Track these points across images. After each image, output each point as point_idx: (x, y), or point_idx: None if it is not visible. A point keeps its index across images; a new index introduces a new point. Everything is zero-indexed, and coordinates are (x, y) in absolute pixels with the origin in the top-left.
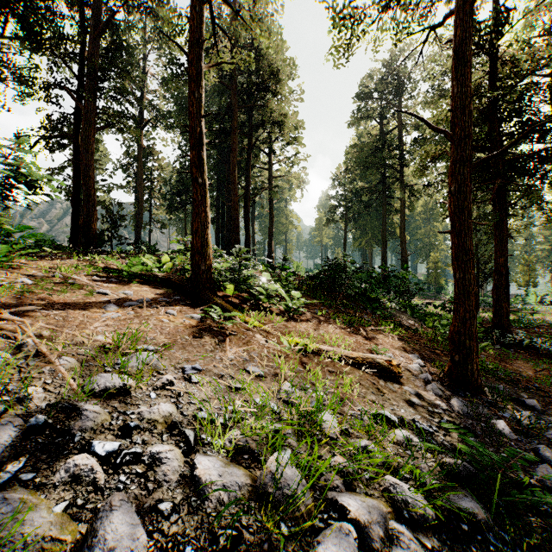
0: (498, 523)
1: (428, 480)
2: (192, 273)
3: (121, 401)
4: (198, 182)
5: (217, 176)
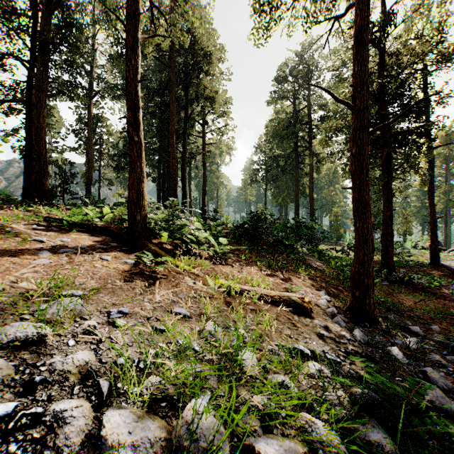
0: (402, 449)
1: (339, 412)
2: (129, 223)
3: (33, 351)
4: (134, 140)
5: (159, 142)
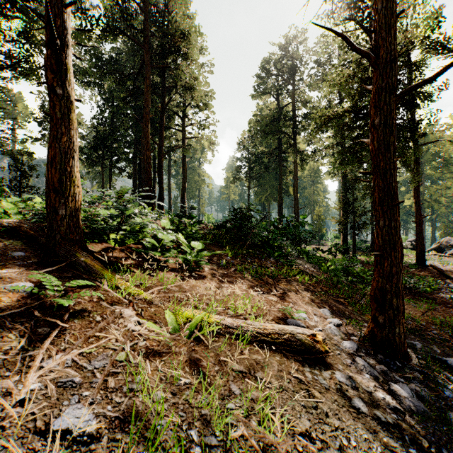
0: None
1: None
2: (47, 219)
3: None
4: (56, 92)
5: (134, 134)
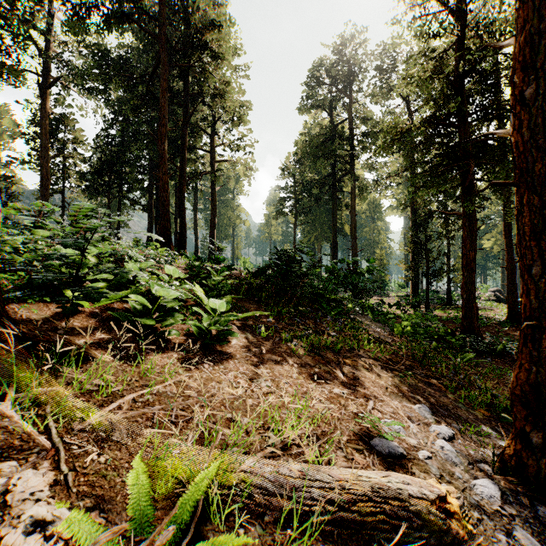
0: None
1: None
2: None
3: None
4: None
5: (150, 156)
